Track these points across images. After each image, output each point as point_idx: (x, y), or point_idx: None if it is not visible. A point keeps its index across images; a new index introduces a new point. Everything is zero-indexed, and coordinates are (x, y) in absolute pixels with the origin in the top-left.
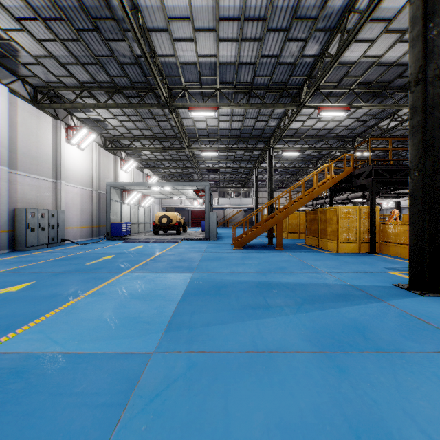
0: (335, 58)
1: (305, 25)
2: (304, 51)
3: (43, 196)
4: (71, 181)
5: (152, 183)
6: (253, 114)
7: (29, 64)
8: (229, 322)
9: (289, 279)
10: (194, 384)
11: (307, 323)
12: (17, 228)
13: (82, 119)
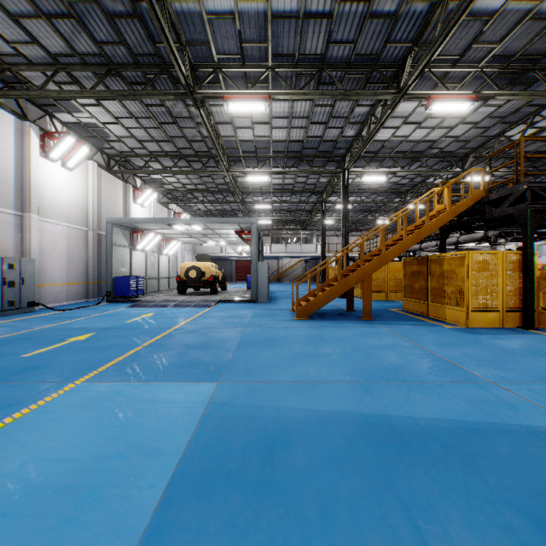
0: None
1: None
2: None
3: None
4: (51, 215)
5: (174, 219)
6: (322, 116)
7: None
8: None
9: (428, 407)
10: None
11: None
12: None
13: (70, 124)
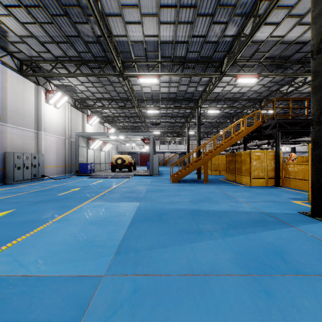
0: (249, 36)
1: (226, 11)
2: (225, 32)
3: (27, 143)
4: (49, 131)
5: (110, 133)
6: (186, 81)
7: (16, 43)
8: (169, 245)
9: (215, 207)
10: (138, 309)
11: (233, 246)
12: (7, 167)
13: (58, 85)
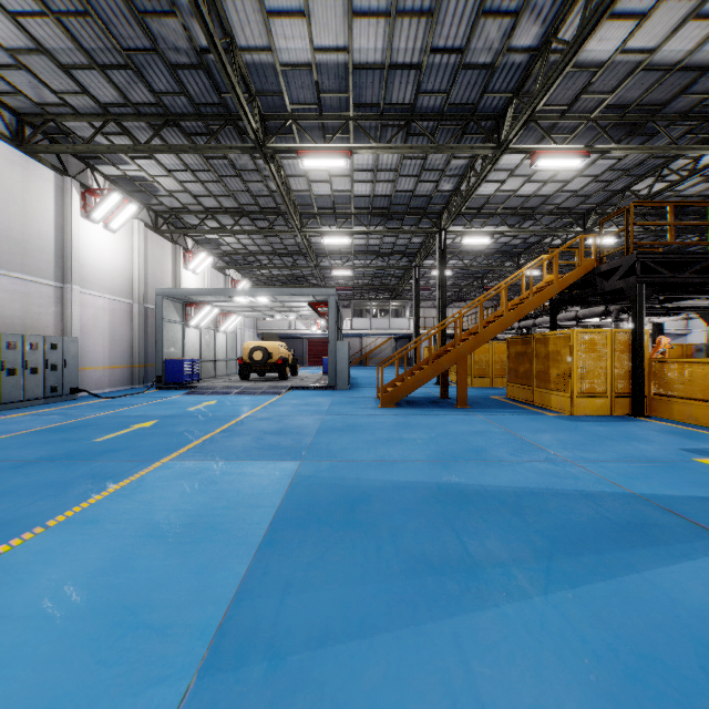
0: (574, 45)
1: None
2: (511, 39)
3: (37, 311)
4: (93, 285)
5: (237, 290)
6: (413, 168)
7: (2, 68)
8: (381, 626)
9: (499, 478)
10: None
11: (590, 632)
12: None
13: (113, 177)
